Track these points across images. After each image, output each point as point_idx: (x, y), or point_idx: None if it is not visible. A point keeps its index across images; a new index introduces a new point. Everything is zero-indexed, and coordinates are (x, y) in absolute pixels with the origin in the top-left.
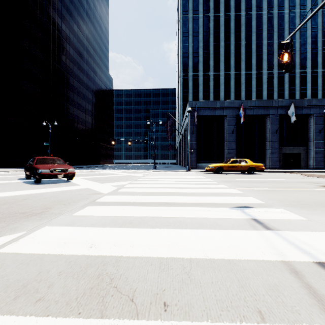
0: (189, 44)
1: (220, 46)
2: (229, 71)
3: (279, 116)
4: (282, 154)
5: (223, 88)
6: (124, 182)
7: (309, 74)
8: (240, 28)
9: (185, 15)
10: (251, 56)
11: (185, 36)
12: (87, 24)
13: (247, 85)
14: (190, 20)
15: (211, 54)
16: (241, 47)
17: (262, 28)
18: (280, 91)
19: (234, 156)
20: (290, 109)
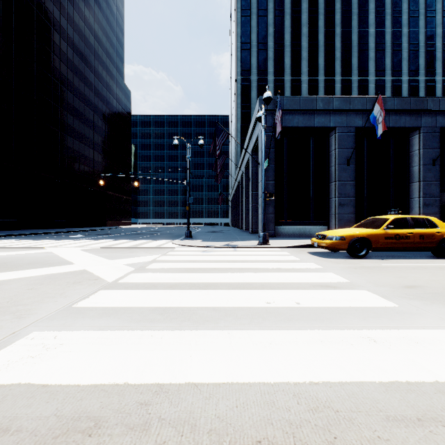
0: (252, 30)
1: (302, 34)
2: (316, 76)
3: (439, 130)
4: (441, 208)
5: None
6: None
7: (439, 84)
8: (334, 6)
9: None
10: (351, 52)
11: (245, 16)
12: None
13: None
14: None
15: (287, 46)
16: (335, 37)
17: (367, 7)
18: None
19: (351, 211)
20: None
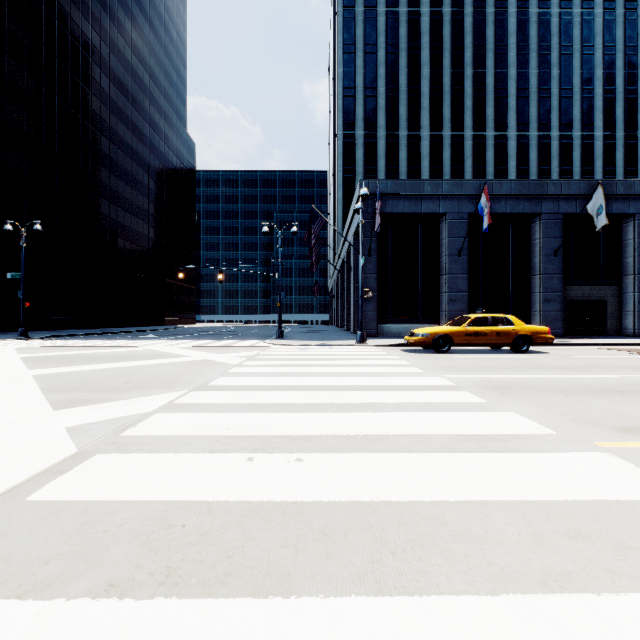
0: (357, 71)
1: (422, 77)
2: (441, 130)
3: (561, 217)
4: (567, 304)
5: (428, 164)
6: (155, 396)
7: (599, 141)
8: (463, 40)
9: (349, 9)
10: (485, 100)
11: (349, 53)
12: (135, 18)
13: (476, 160)
14: (358, 18)
15: (403, 92)
16: (464, 80)
17: (506, 42)
18: (542, 174)
19: (463, 308)
20: (592, 199)
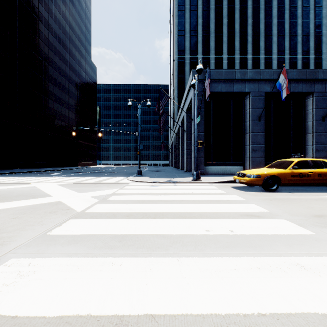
0: (186, 20)
1: (223, 24)
2: (234, 55)
3: None
4: None
5: None
6: None
7: (325, 61)
8: (247, 3)
9: None
10: (259, 37)
11: (181, 10)
12: None
13: None
14: None
15: (212, 33)
16: (247, 26)
17: (271, 4)
18: None
19: (261, 155)
20: None
